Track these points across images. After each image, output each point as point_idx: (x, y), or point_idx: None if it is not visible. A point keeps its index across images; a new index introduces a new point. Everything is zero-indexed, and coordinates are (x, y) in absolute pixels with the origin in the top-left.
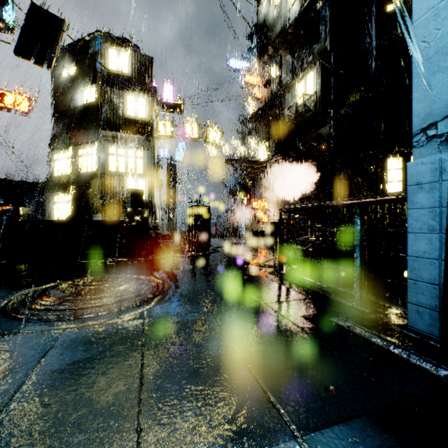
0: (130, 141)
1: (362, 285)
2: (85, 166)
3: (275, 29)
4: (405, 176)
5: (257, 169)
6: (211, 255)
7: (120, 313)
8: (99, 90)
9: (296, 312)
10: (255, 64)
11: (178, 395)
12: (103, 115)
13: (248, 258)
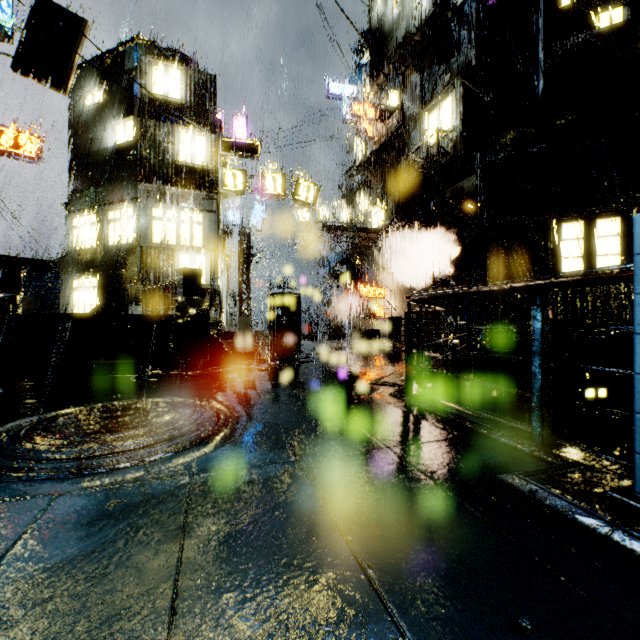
0: (184, 199)
1: (546, 419)
2: (118, 236)
3: (395, 36)
4: (588, 250)
5: (369, 241)
6: (302, 366)
7: (153, 466)
8: (138, 124)
9: (440, 463)
10: (365, 88)
11: (239, 639)
12: (144, 161)
13: (358, 371)
